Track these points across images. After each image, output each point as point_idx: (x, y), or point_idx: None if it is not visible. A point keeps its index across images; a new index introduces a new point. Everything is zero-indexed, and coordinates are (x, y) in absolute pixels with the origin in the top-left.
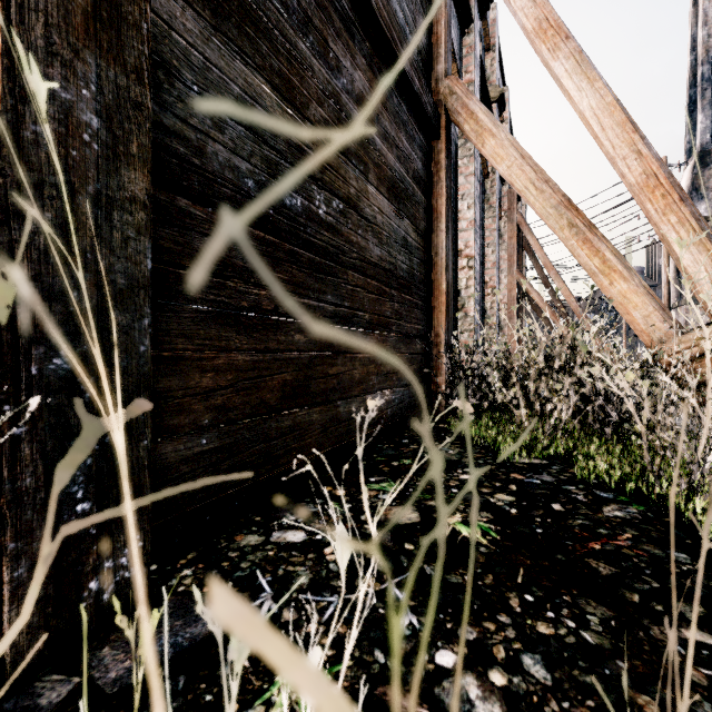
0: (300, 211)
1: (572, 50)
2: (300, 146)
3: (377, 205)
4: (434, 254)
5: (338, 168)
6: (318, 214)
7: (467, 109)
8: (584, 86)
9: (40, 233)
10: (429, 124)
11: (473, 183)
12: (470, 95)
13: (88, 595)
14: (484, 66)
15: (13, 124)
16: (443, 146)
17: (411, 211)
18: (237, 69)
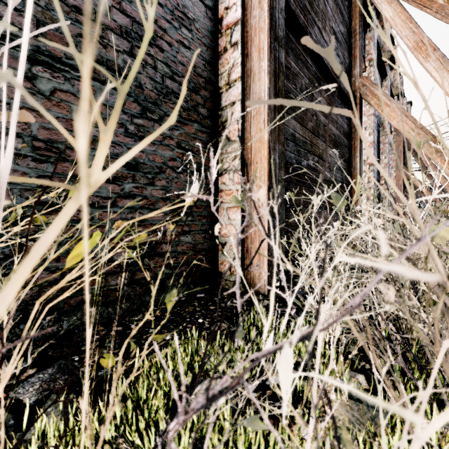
0: (306, 166)
1: (437, 56)
2: (306, 141)
3: (329, 153)
4: (352, 169)
5: (316, 143)
6: (310, 165)
7: (372, 93)
8: (445, 75)
9: (273, 191)
10: (351, 104)
11: (372, 119)
12: (374, 85)
13: (277, 280)
14: (379, 40)
15: (270, 168)
16: (358, 113)
17: (342, 151)
18: (291, 123)
